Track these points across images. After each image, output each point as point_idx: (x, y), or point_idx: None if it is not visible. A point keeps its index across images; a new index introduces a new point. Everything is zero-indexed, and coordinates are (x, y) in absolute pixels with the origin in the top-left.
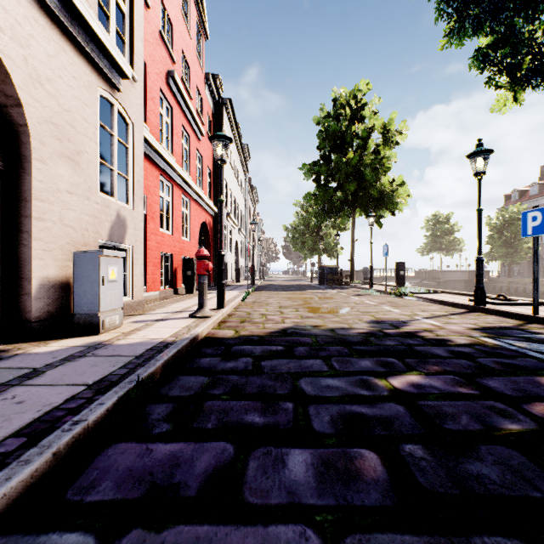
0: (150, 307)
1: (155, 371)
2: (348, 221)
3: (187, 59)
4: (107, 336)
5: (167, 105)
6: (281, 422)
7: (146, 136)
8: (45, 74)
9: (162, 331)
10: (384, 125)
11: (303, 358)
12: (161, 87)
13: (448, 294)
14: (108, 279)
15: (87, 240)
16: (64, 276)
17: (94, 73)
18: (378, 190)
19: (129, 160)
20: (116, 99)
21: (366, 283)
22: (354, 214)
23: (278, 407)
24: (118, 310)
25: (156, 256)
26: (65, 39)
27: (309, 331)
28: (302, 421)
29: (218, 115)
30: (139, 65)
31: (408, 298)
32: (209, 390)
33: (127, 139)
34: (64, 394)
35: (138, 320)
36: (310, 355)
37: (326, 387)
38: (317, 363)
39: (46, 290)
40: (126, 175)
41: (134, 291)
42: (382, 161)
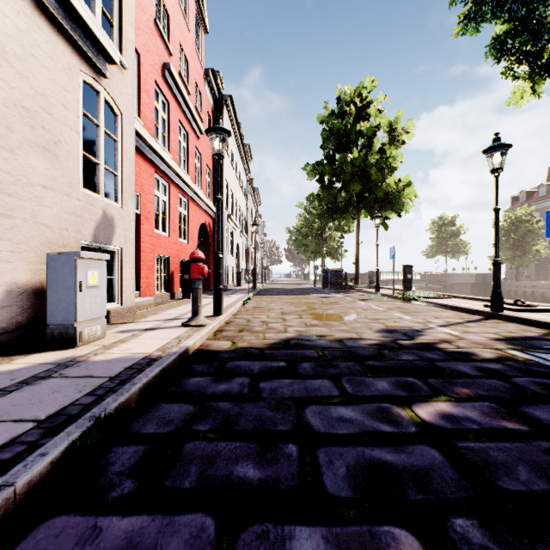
0: (142, 313)
1: (130, 399)
2: (352, 223)
3: (185, 53)
4: (85, 349)
5: (163, 100)
6: (283, 478)
7: (139, 130)
8: (13, 50)
9: (149, 343)
10: (390, 123)
11: (309, 377)
12: (156, 79)
13: (459, 299)
14: (87, 284)
15: (67, 241)
16: (37, 281)
17: (76, 55)
18: (384, 191)
19: (118, 154)
20: (103, 87)
21: (372, 287)
22: (359, 216)
23: (278, 452)
24: (100, 319)
25: (151, 258)
26: (38, 13)
27: (315, 343)
28: (309, 475)
29: (218, 112)
30: (130, 51)
31: (417, 303)
32: (193, 425)
33: (115, 131)
34: (2, 437)
35: (125, 329)
36: (317, 374)
37: (338, 419)
38: (325, 384)
39: (14, 297)
40: (114, 170)
41: (124, 297)
42: (389, 160)
